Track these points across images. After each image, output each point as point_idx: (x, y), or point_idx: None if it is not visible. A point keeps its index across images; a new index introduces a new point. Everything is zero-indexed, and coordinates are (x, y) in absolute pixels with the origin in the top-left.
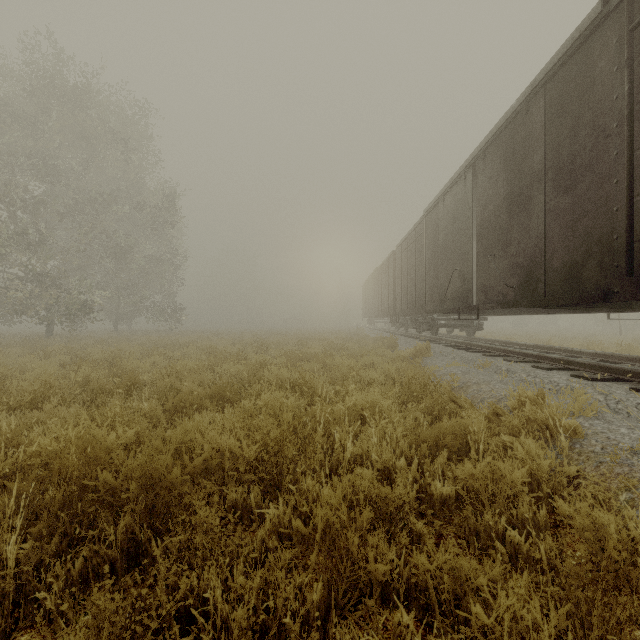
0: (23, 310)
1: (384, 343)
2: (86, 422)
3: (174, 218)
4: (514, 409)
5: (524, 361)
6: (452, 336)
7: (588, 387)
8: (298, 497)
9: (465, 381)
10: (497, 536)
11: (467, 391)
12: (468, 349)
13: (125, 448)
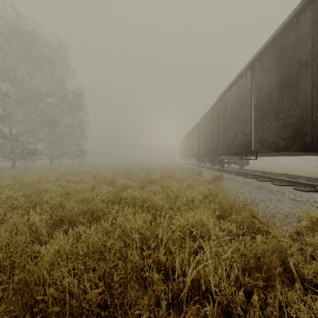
0: None
1: (194, 172)
2: None
3: (80, 104)
4: (308, 227)
5: (285, 185)
6: (230, 168)
7: None
8: None
9: (253, 199)
10: None
11: (258, 207)
12: (244, 176)
13: None
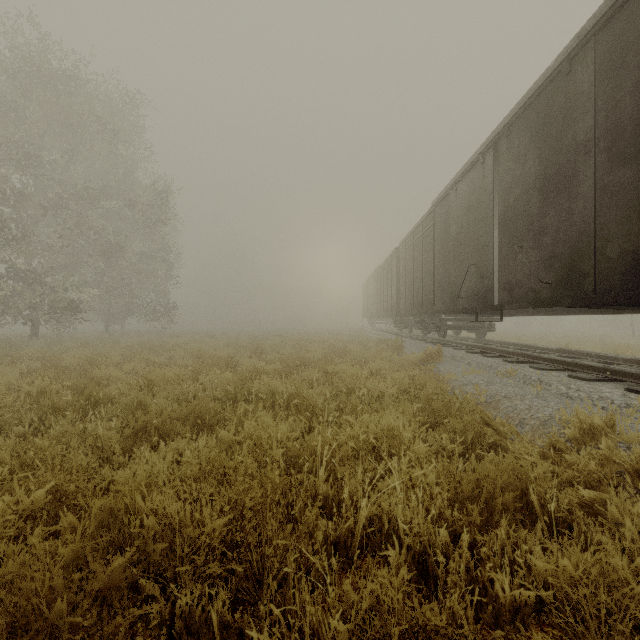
0: (3, 310)
1: (388, 345)
2: None
3: (166, 213)
4: (574, 440)
5: (556, 369)
6: (459, 338)
7: None
8: (286, 628)
9: (492, 394)
10: None
11: (498, 408)
12: (483, 353)
13: (42, 508)
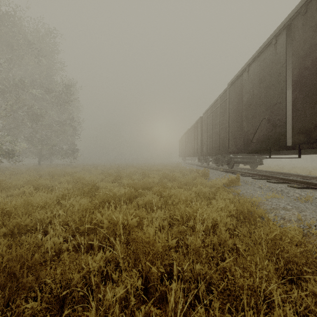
0: None
1: (198, 173)
2: None
3: (69, 97)
4: None
5: None
6: (238, 168)
7: None
8: None
9: (315, 223)
10: None
11: None
12: (264, 179)
13: None
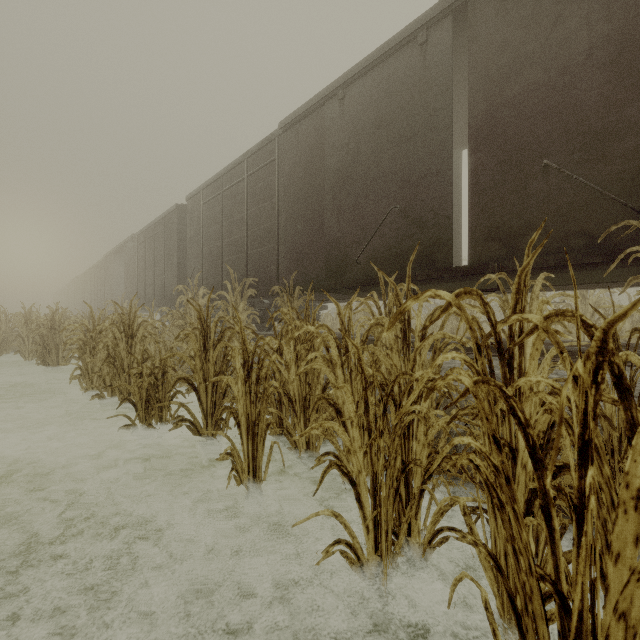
0: None
1: None
2: None
3: None
4: None
5: None
6: None
7: None
8: None
9: None
10: None
11: None
12: None
13: None
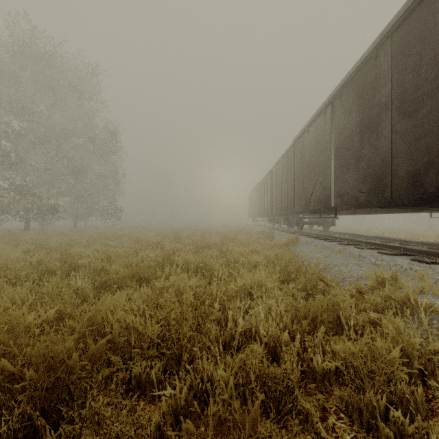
0: (7, 211)
1: (264, 235)
2: (6, 304)
3: (115, 147)
4: (373, 288)
5: (370, 248)
6: (312, 230)
7: (430, 269)
8: (194, 376)
9: (328, 264)
10: (379, 413)
11: (330, 272)
12: (326, 239)
13: (50, 323)
